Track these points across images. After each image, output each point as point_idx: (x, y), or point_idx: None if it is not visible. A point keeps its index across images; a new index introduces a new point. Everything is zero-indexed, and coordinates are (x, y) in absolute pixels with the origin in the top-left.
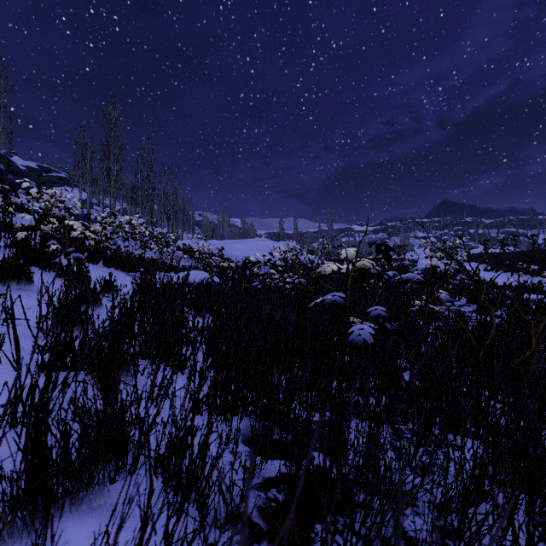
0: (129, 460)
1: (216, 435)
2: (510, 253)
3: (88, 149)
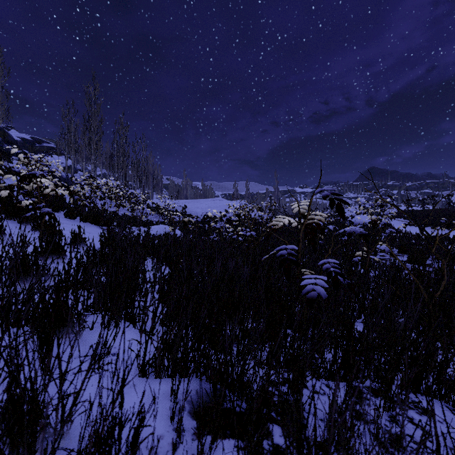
0: (48, 449)
1: (160, 405)
2: (430, 211)
3: (72, 123)
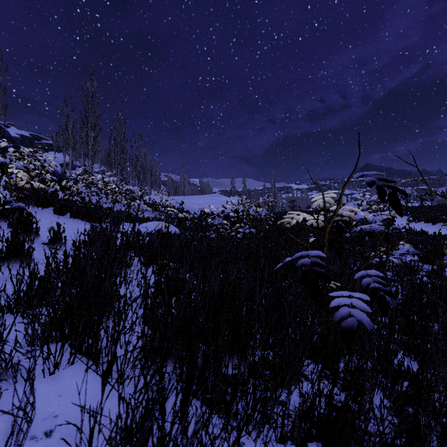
0: None
1: None
2: (429, 207)
3: (70, 119)
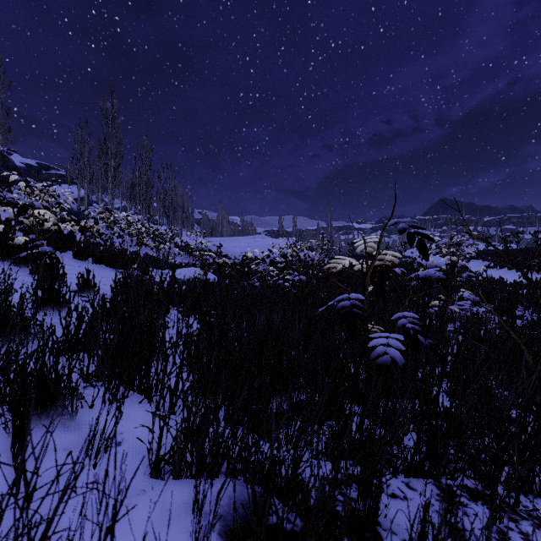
0: None
1: (179, 523)
2: (514, 250)
3: (86, 146)
